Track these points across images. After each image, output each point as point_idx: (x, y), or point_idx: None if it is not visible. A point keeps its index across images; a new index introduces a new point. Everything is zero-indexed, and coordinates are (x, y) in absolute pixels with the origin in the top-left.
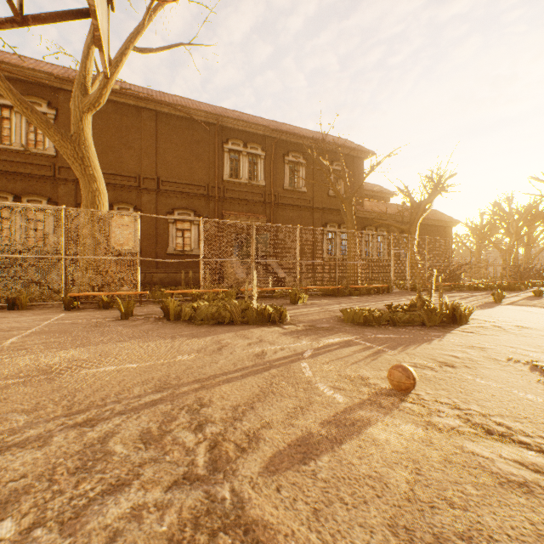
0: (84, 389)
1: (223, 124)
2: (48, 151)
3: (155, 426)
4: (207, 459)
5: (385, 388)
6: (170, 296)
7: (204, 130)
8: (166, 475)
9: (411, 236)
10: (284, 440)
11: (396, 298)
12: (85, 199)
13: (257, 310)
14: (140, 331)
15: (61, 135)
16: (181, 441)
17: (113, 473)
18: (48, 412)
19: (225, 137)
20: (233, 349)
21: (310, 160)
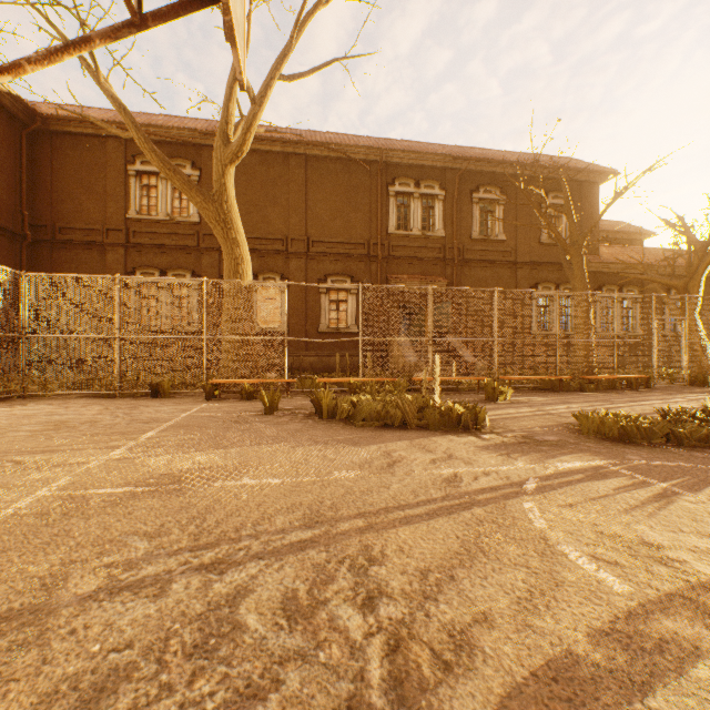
0: (216, 511)
1: (388, 160)
2: (191, 218)
3: (304, 588)
4: (386, 674)
5: (706, 574)
6: (322, 385)
7: (363, 171)
8: (319, 694)
9: (690, 297)
10: (521, 661)
11: (665, 397)
12: (227, 268)
13: (441, 410)
14: (286, 431)
15: (203, 196)
16: (342, 625)
17: (241, 670)
18: (171, 541)
19: (390, 176)
20: (409, 468)
21: (511, 194)
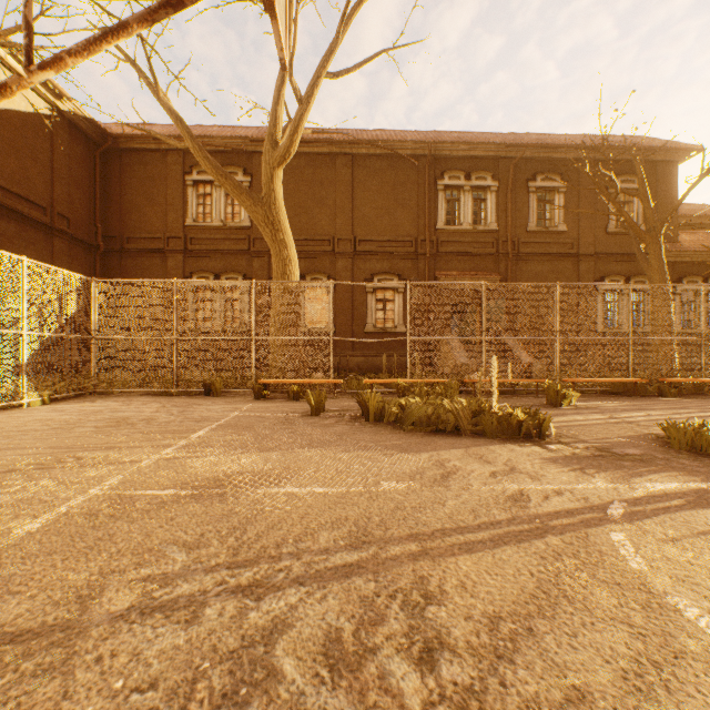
0: (257, 521)
1: (437, 153)
2: (243, 223)
3: (349, 628)
4: None
5: None
6: (368, 386)
7: (410, 167)
8: None
9: None
10: None
11: None
12: (275, 270)
13: (499, 416)
14: (332, 434)
15: (252, 199)
16: (394, 687)
17: None
18: (209, 554)
19: (439, 170)
20: (466, 481)
21: (573, 180)
